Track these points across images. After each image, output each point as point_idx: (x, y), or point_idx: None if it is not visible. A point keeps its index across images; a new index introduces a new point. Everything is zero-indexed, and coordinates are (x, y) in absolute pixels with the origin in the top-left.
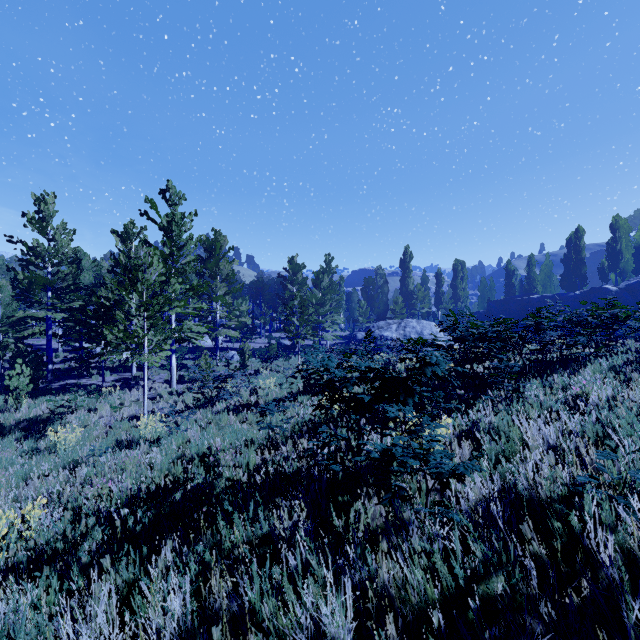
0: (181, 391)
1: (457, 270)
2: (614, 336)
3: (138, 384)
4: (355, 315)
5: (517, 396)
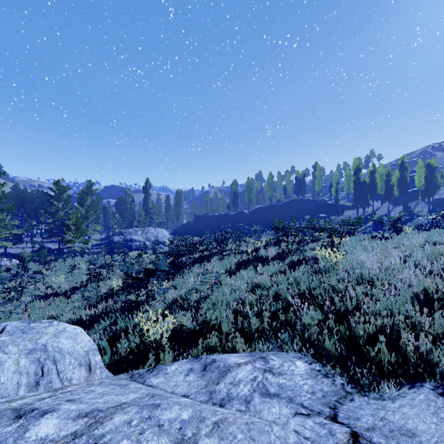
0: None
1: (178, 196)
2: (245, 235)
3: None
4: (110, 223)
5: (192, 270)
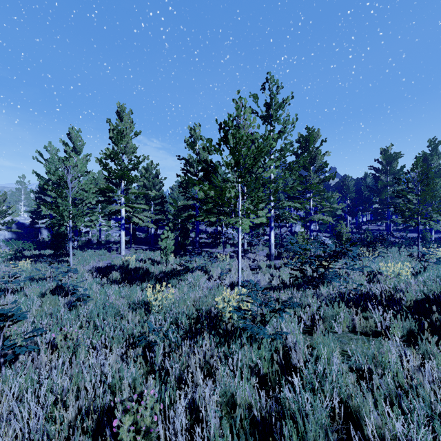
0: (278, 266)
1: None
2: None
3: (245, 255)
4: None
5: None
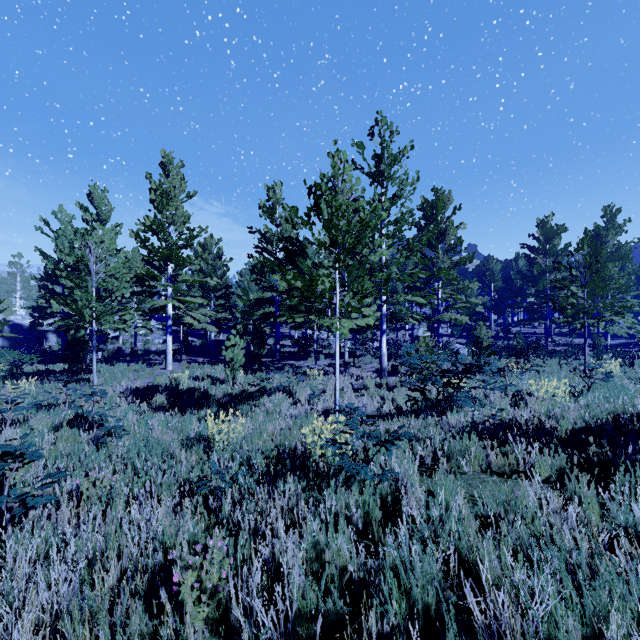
0: (392, 385)
1: None
2: None
3: (346, 371)
4: None
5: None
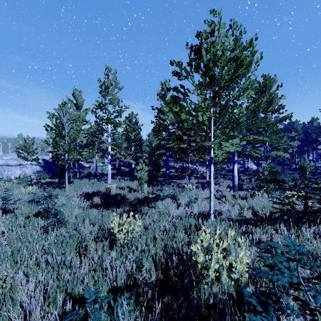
0: (242, 196)
1: None
2: None
3: (209, 186)
4: None
5: None
